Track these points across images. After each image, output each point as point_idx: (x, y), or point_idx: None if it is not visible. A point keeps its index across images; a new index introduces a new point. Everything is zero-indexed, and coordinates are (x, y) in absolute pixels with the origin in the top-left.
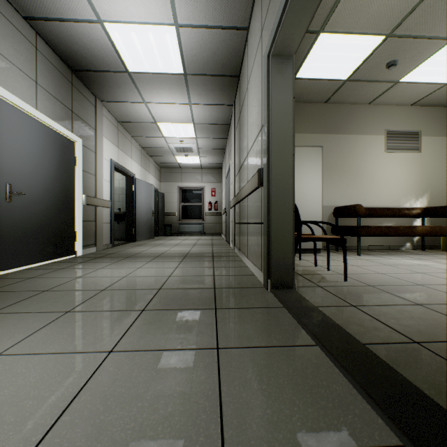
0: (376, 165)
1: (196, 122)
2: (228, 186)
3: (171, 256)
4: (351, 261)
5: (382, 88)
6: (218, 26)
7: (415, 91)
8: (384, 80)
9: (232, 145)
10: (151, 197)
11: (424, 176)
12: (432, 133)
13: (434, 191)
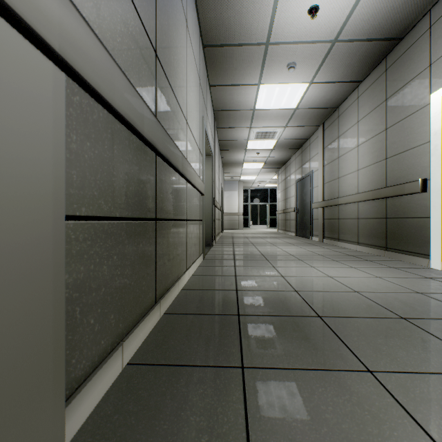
0: None
1: None
2: None
3: (362, 317)
4: None
5: None
6: None
7: None
8: None
9: None
10: None
11: None
12: None
13: None
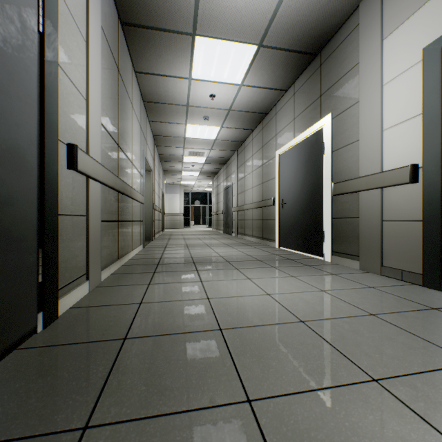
0: None
1: None
2: None
3: (212, 262)
4: None
5: None
6: (159, 74)
7: None
8: None
9: None
10: None
11: None
12: None
13: None
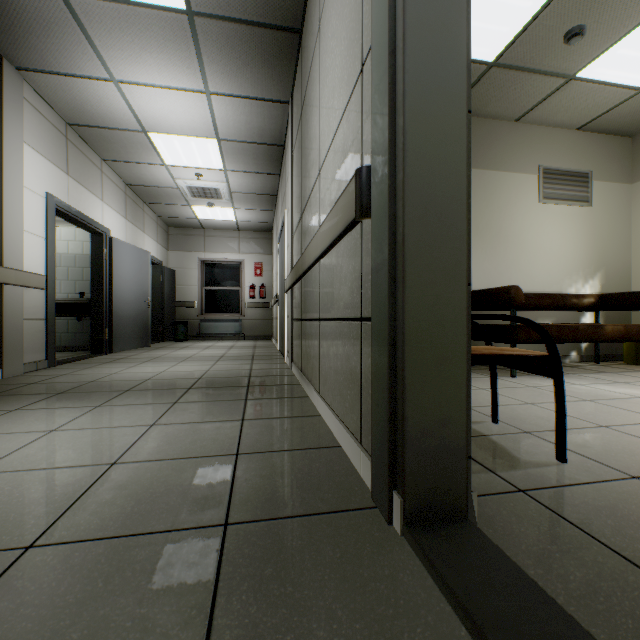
0: (527, 224)
1: (223, 136)
2: (282, 256)
3: (159, 388)
4: (514, 392)
5: (545, 88)
6: None
7: (593, 101)
8: (552, 71)
9: (287, 180)
10: (145, 273)
11: (596, 244)
12: (607, 176)
13: (609, 269)
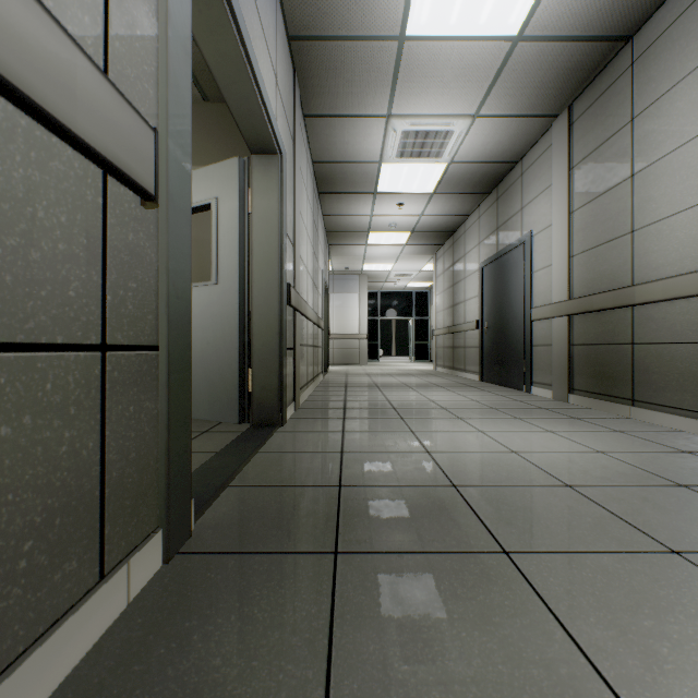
0: None
1: None
2: None
3: None
4: None
5: None
6: None
7: None
8: None
9: None
10: None
11: None
12: None
13: None
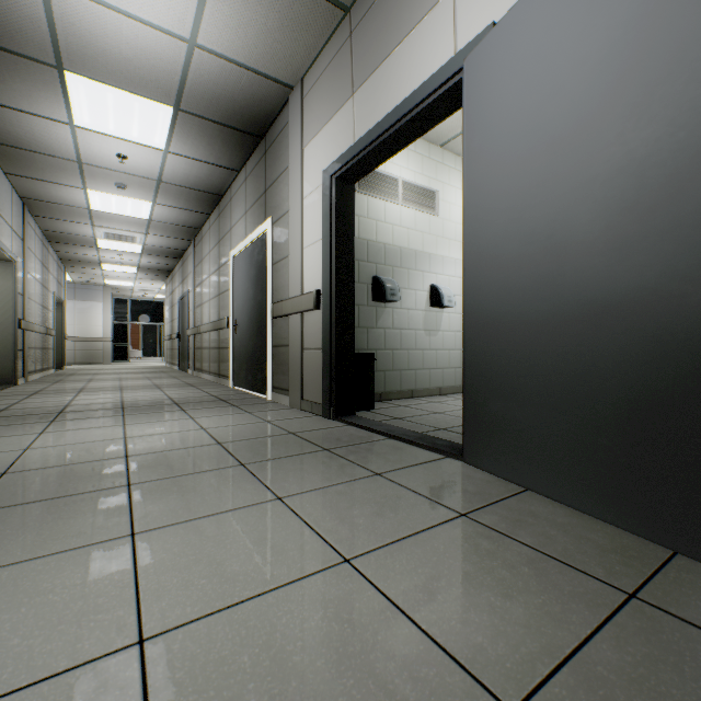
0: None
1: None
2: None
3: (94, 410)
4: None
5: None
6: (9, 106)
7: None
8: None
9: None
10: None
11: None
12: None
13: None
